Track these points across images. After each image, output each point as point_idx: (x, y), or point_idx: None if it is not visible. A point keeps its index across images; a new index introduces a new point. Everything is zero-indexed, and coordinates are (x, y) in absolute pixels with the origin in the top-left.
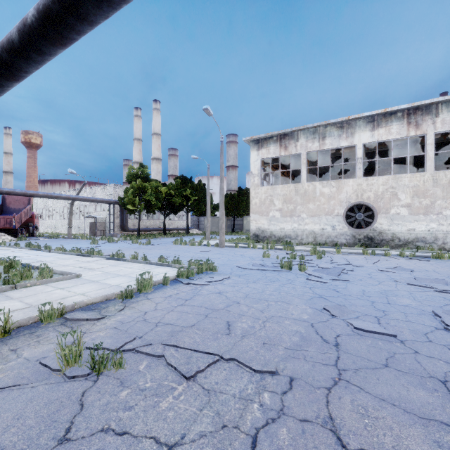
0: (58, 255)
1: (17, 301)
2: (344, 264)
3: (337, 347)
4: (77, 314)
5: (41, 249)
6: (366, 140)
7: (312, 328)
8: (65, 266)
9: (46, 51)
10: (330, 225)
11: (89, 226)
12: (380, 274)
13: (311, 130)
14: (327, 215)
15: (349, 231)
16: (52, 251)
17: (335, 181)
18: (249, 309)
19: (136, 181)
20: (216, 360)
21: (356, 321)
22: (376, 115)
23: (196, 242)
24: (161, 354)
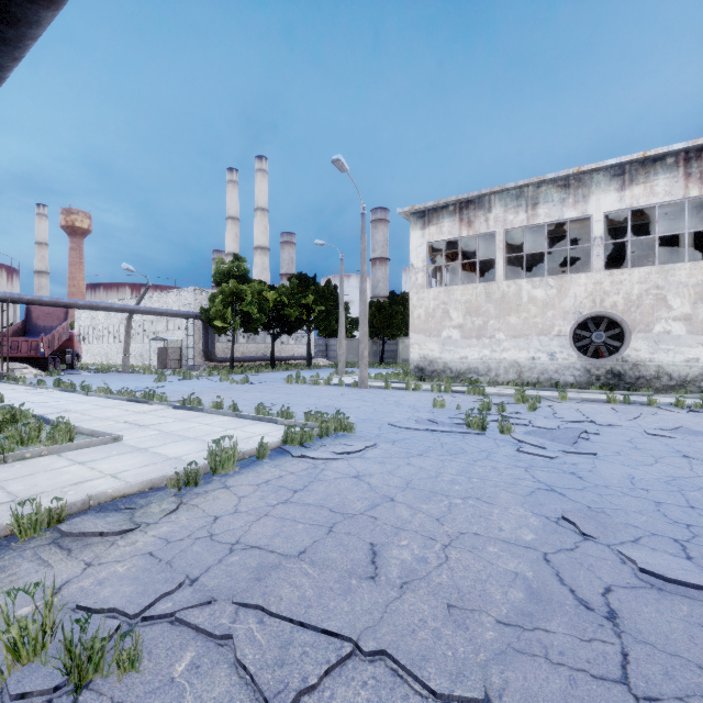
0: (98, 400)
1: None
2: (580, 420)
3: (616, 624)
4: (86, 521)
5: (75, 390)
6: (610, 206)
7: (548, 567)
8: (103, 419)
9: (18, 15)
10: (547, 352)
11: (157, 354)
12: (652, 442)
13: (512, 193)
14: (540, 335)
15: (580, 362)
16: (91, 393)
17: (554, 278)
18: (413, 514)
19: (228, 282)
20: (346, 655)
21: (639, 551)
22: (628, 164)
23: (322, 379)
24: (226, 633)
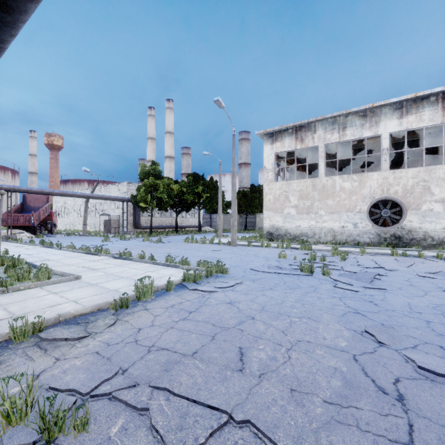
0: (67, 253)
1: (1, 309)
2: (374, 267)
3: (403, 404)
4: (57, 331)
5: (52, 246)
6: (393, 129)
7: (356, 364)
8: (70, 265)
9: (13, 6)
10: (352, 222)
11: (104, 224)
12: (422, 281)
13: (329, 120)
14: (348, 212)
15: (373, 229)
16: (62, 249)
17: (356, 175)
18: (267, 328)
19: (149, 178)
20: (223, 423)
21: (417, 354)
22: (405, 101)
23: (207, 240)
24: (145, 407)
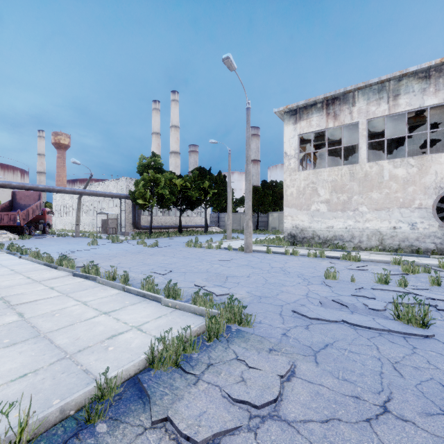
0: (20, 264)
1: None
2: None
3: None
4: None
5: (14, 253)
6: None
7: None
8: None
9: None
10: (407, 222)
11: (101, 223)
12: None
13: (374, 87)
14: (401, 208)
15: (441, 231)
16: (22, 257)
17: (415, 158)
18: None
19: (148, 172)
20: None
21: None
22: None
23: (214, 243)
24: None
